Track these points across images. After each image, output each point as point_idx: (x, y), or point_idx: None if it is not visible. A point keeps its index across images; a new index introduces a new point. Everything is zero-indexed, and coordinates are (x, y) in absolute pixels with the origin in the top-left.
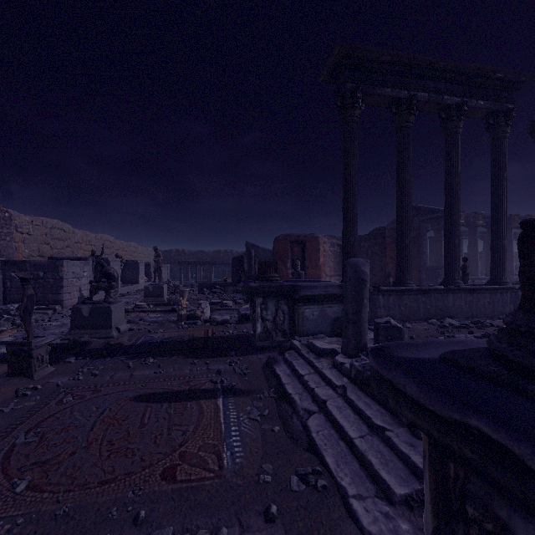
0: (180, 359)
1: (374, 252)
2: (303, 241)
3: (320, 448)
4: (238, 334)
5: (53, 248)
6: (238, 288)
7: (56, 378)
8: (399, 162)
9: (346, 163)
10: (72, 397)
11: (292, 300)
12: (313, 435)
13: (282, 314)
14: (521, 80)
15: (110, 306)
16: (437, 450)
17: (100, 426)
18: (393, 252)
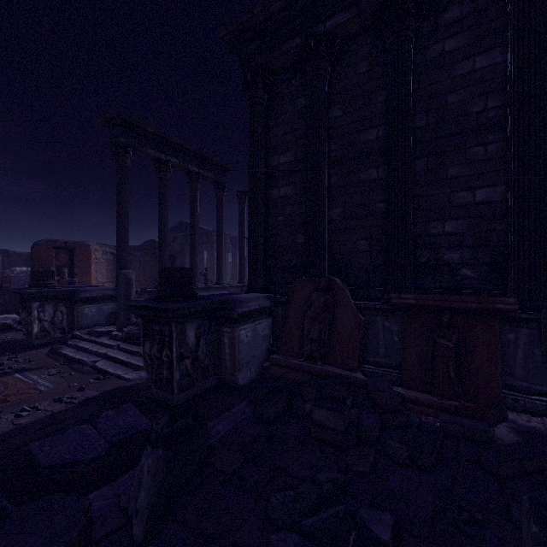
0: None
1: (147, 261)
2: (71, 247)
3: (105, 369)
4: (3, 341)
5: None
6: None
7: None
8: (160, 202)
9: (120, 196)
10: None
11: (71, 302)
12: (100, 367)
13: (60, 315)
14: (230, 168)
15: None
16: (144, 321)
17: None
18: None
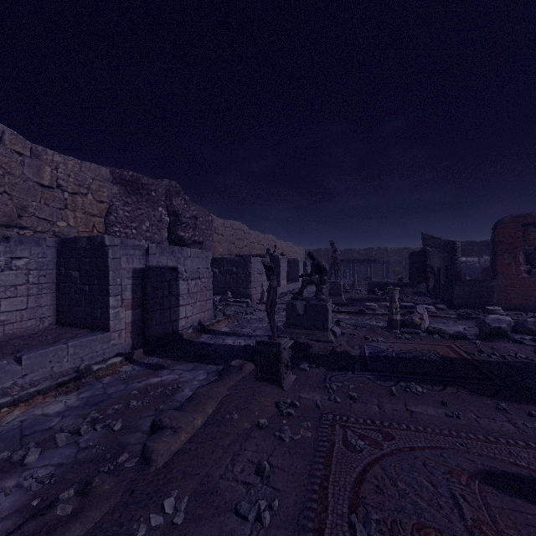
0: (466, 394)
1: None
2: None
3: None
4: (518, 361)
5: (236, 247)
6: (420, 290)
7: (305, 392)
8: None
9: None
10: (358, 438)
11: None
12: None
13: None
14: None
15: (326, 304)
16: None
17: None
18: None
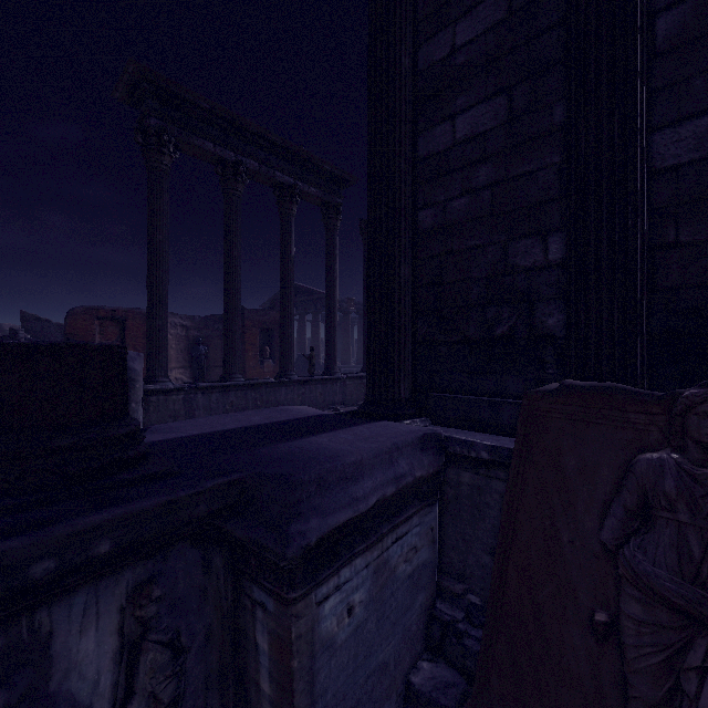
0: None
1: None
2: (121, 318)
3: None
4: None
5: None
6: None
7: None
8: (226, 234)
9: (151, 222)
10: None
11: None
12: None
13: None
14: (347, 179)
15: None
16: None
17: None
18: (254, 338)
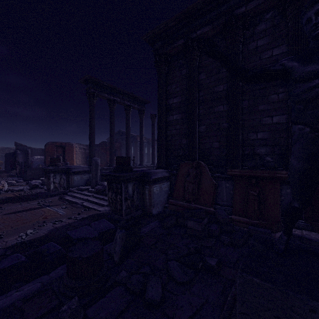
0: (11, 204)
1: (102, 152)
2: (64, 146)
3: (88, 206)
4: (36, 193)
5: None
6: (12, 174)
7: None
8: (110, 121)
9: (90, 119)
10: None
11: (68, 174)
12: (85, 205)
13: (63, 180)
14: (146, 102)
15: None
16: (108, 182)
17: (0, 220)
18: None
